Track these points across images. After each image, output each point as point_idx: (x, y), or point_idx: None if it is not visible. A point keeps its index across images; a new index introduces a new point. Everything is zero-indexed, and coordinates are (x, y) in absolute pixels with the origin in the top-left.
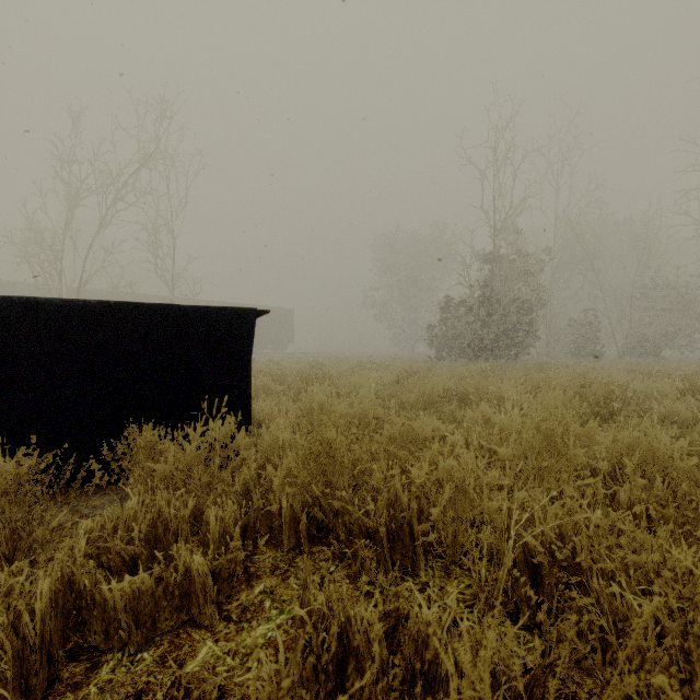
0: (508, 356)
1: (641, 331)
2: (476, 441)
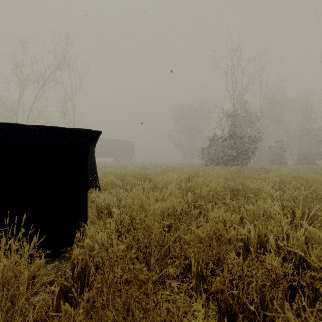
0: (242, 164)
1: (306, 152)
2: (273, 241)
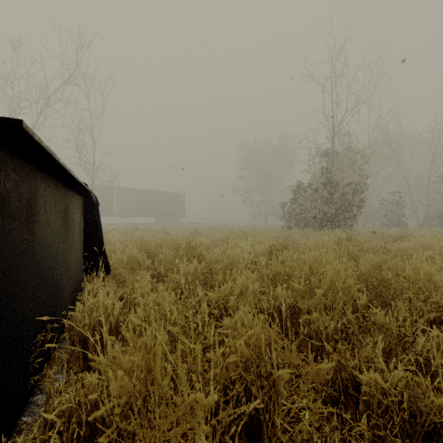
0: (345, 226)
1: (437, 208)
2: None
